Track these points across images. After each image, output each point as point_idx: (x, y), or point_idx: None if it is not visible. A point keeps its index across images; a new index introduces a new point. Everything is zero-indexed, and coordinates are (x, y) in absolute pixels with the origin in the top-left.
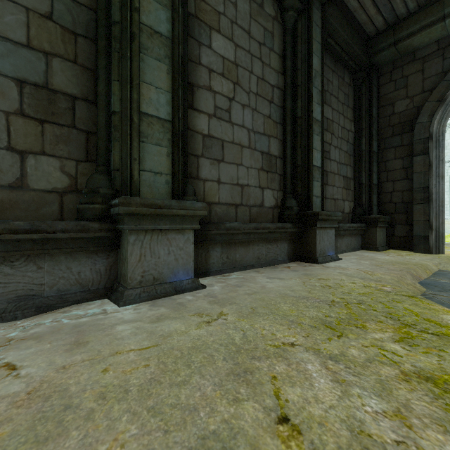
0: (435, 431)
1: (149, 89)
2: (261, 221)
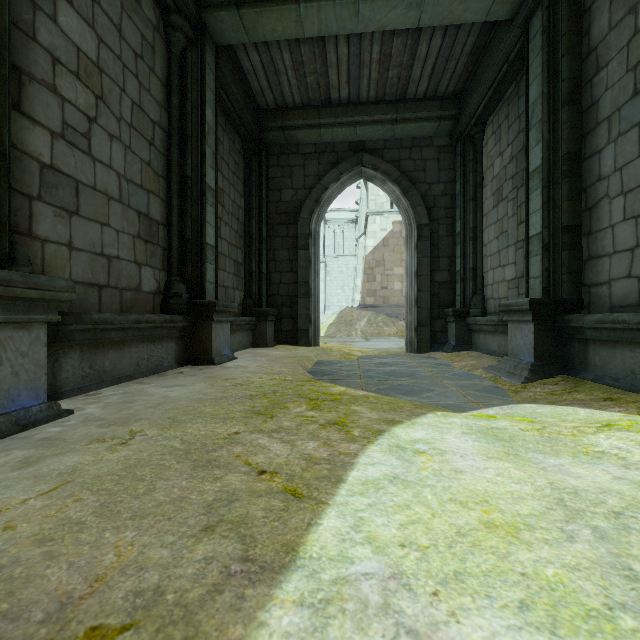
0: (344, 443)
1: None
2: (137, 312)
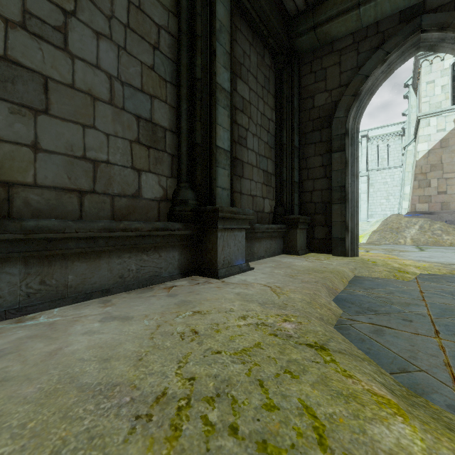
0: None
1: None
2: (136, 220)
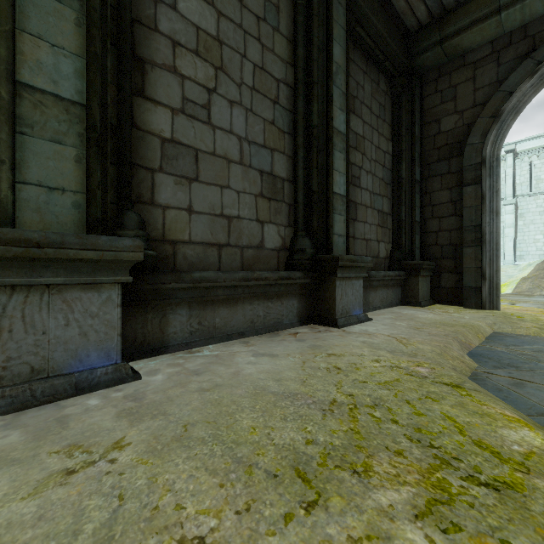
0: None
1: (36, 45)
2: (259, 269)
